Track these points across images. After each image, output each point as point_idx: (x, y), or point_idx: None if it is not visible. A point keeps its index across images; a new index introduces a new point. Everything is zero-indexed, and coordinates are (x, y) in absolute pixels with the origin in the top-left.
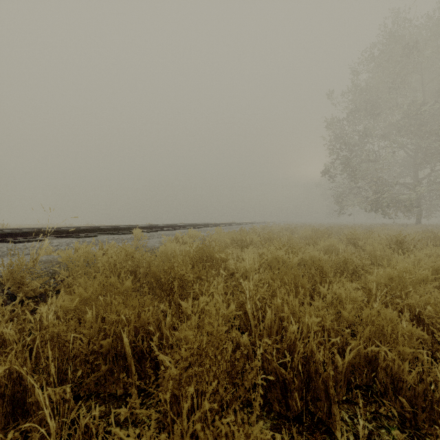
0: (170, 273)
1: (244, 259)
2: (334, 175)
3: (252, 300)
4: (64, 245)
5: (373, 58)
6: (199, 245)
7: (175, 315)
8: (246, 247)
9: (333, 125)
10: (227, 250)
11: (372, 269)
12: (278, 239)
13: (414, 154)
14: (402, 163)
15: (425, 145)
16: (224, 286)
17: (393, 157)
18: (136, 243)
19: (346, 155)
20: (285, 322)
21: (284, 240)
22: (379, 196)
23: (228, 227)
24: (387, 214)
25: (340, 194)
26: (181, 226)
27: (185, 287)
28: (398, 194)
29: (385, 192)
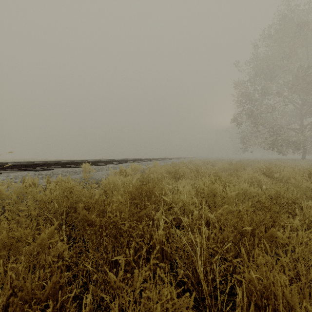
0: (103, 217)
1: (181, 193)
2: (241, 122)
3: (205, 260)
4: (19, 177)
5: (271, 35)
6: (139, 177)
7: (102, 284)
8: (179, 178)
9: (240, 85)
10: (163, 182)
11: (301, 201)
12: (206, 172)
13: (301, 106)
14: (291, 114)
15: (310, 100)
16: (164, 226)
17: (284, 109)
18: (85, 176)
19: (250, 108)
20: (266, 311)
21: (211, 172)
22: (276, 138)
23: (162, 161)
24: (281, 152)
25: (245, 137)
26: (126, 160)
27: (119, 237)
28: (289, 137)
29: (280, 135)
